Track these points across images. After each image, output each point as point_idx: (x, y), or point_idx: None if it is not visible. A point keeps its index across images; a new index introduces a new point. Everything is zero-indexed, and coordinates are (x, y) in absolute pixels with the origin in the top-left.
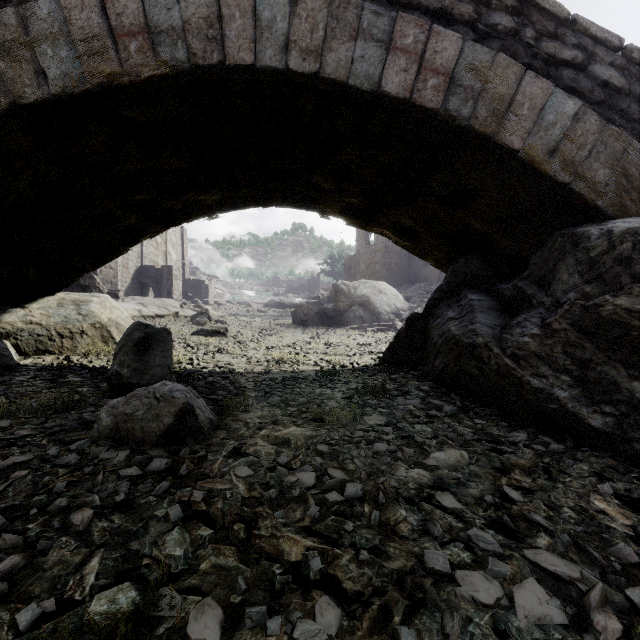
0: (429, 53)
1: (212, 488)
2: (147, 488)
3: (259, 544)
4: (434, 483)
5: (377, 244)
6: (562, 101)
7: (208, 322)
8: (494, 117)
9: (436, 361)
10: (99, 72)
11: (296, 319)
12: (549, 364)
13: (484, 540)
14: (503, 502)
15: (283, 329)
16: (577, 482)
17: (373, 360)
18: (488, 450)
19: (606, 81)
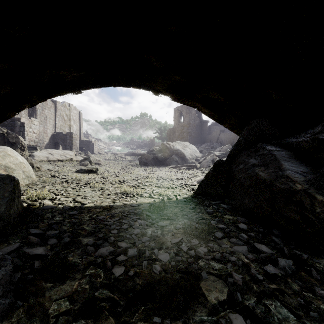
0: None
1: None
2: None
3: None
4: None
5: (184, 122)
6: None
7: (89, 164)
8: None
9: (245, 199)
10: None
11: (141, 162)
12: None
13: None
14: None
15: (133, 168)
16: None
17: (189, 192)
18: None
19: None
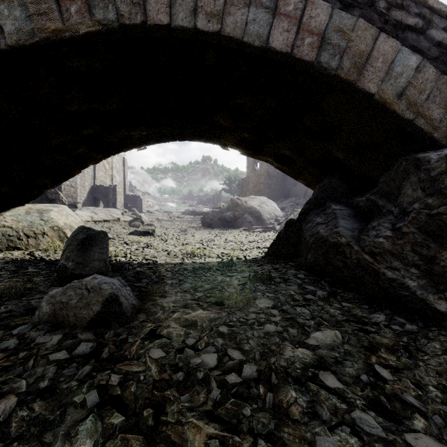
0: (306, 18)
1: (128, 370)
2: (71, 372)
3: (165, 432)
4: (316, 362)
5: (261, 170)
6: (407, 56)
7: (141, 225)
8: (355, 68)
9: (308, 255)
10: (46, 28)
11: (204, 223)
12: (400, 259)
13: (367, 424)
14: (376, 381)
15: (195, 230)
16: (434, 360)
17: (260, 253)
18: (356, 330)
19: (440, 42)
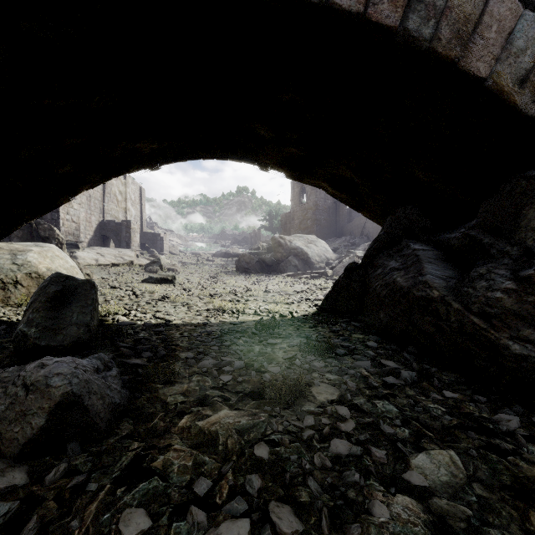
0: None
1: None
2: None
3: None
4: (436, 533)
5: (309, 203)
6: (533, 24)
7: (159, 270)
8: (459, 39)
9: (380, 313)
10: None
11: (239, 267)
12: (534, 326)
13: None
14: None
15: (227, 276)
16: None
17: (311, 308)
18: (481, 447)
19: None
